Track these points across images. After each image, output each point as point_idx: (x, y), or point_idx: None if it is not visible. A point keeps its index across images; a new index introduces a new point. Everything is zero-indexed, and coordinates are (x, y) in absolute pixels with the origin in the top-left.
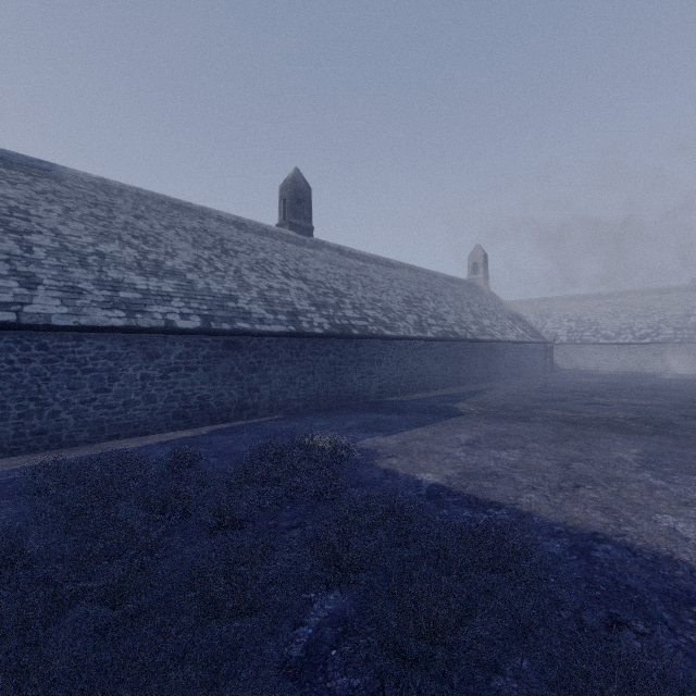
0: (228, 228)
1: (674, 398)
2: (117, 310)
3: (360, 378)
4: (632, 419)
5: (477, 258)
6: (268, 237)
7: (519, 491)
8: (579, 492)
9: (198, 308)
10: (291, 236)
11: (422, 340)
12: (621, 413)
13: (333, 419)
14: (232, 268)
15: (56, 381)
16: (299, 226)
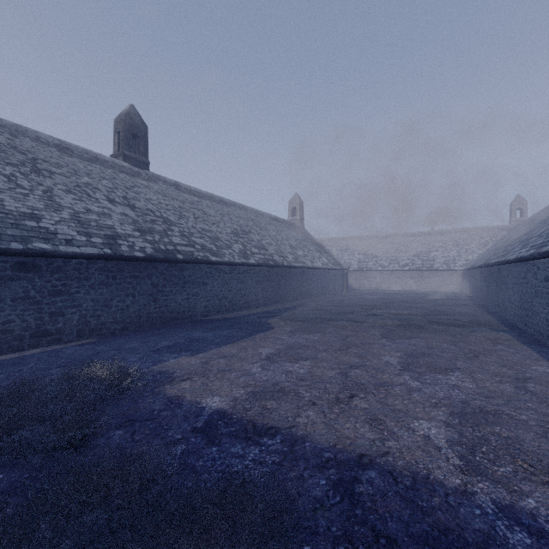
0: (48, 150)
1: (423, 308)
2: None
3: (185, 300)
4: (397, 326)
5: (296, 203)
6: (97, 164)
7: (299, 408)
8: (352, 402)
9: None
10: (125, 167)
11: (246, 266)
12: (390, 322)
13: (148, 340)
14: (41, 187)
15: None
16: (134, 159)
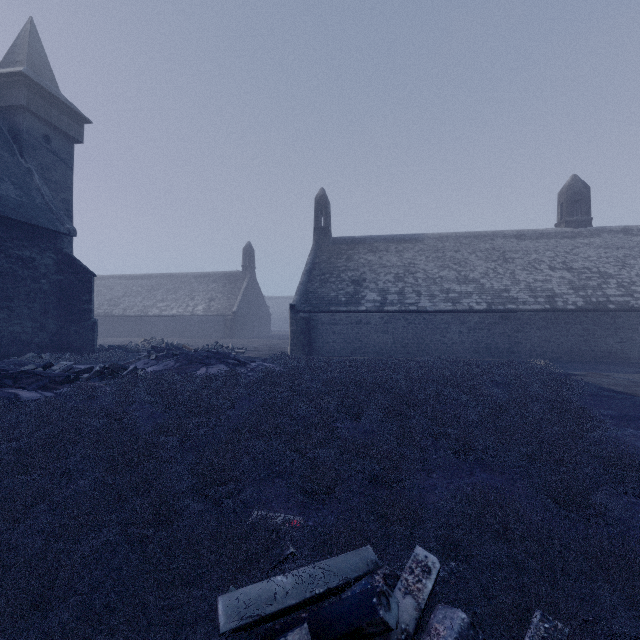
0: (510, 242)
1: None
2: (448, 303)
3: (618, 343)
4: None
5: None
6: (542, 239)
7: None
8: None
9: (485, 298)
10: (566, 232)
11: None
12: None
13: (574, 364)
14: (508, 271)
15: (428, 331)
16: (575, 222)
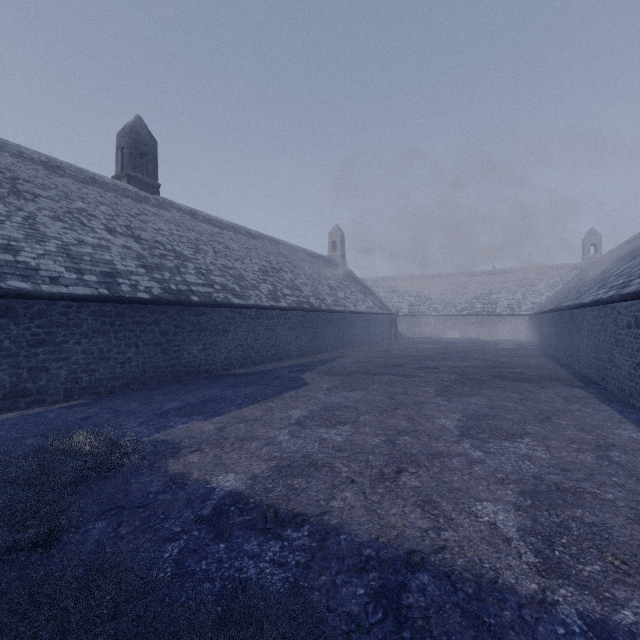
0: (32, 168)
1: (484, 360)
2: None
3: (202, 350)
4: (454, 381)
5: (336, 237)
6: (94, 187)
7: (334, 488)
8: (401, 479)
9: None
10: (130, 191)
11: (275, 310)
12: (446, 376)
13: (153, 400)
14: (21, 212)
15: None
16: (141, 181)
